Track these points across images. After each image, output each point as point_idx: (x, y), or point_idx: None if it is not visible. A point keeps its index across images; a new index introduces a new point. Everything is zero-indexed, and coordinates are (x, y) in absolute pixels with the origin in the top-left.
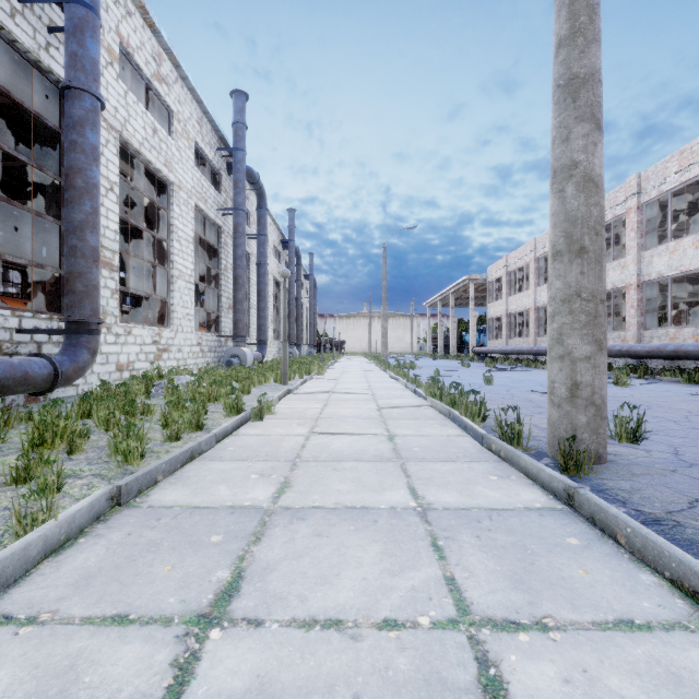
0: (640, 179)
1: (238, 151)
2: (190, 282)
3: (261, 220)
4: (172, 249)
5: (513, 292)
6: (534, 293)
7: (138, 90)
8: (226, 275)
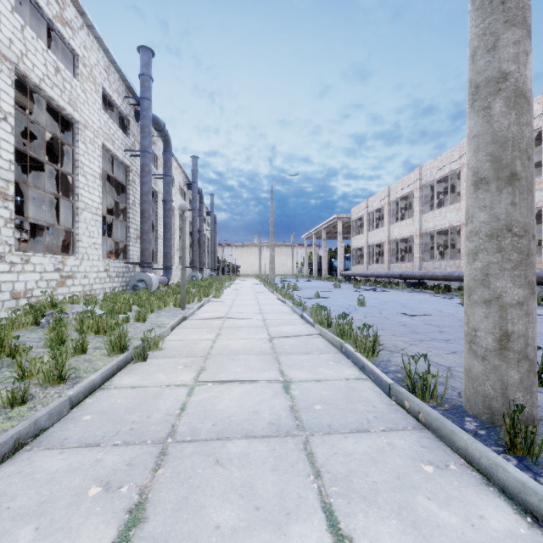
0: None
1: (144, 100)
2: (97, 214)
3: (167, 162)
4: (77, 183)
5: (372, 228)
6: (388, 229)
7: (44, 33)
8: (134, 209)
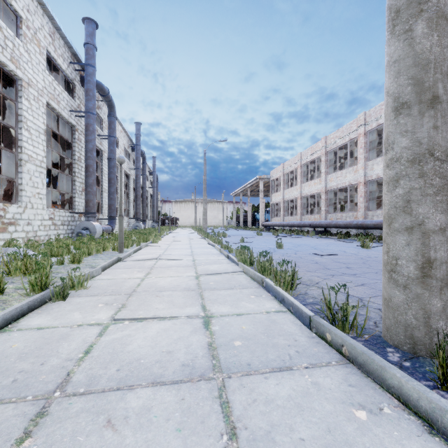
0: (366, 116)
1: (89, 66)
2: (41, 166)
3: (111, 125)
4: (20, 136)
5: (287, 187)
6: (300, 187)
7: None
8: (80, 165)
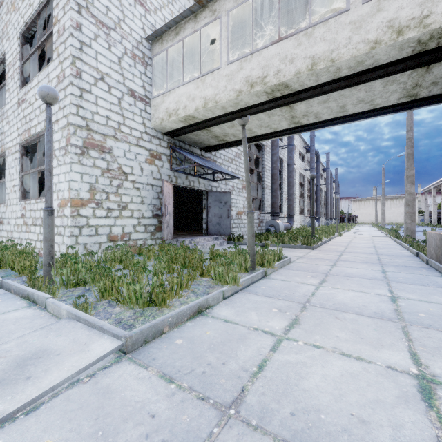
0: None
1: (312, 146)
2: (298, 198)
3: (318, 167)
4: (294, 189)
5: None
6: None
7: None
8: (305, 193)
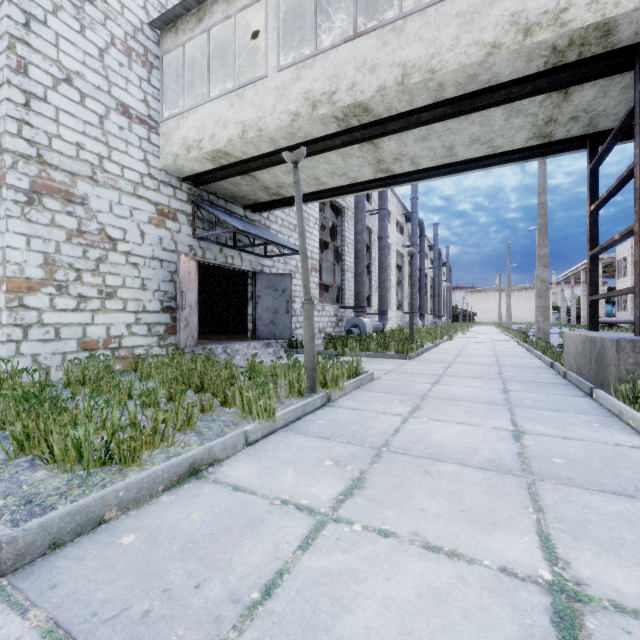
0: None
1: (414, 213)
2: (394, 287)
3: (422, 243)
4: (389, 274)
5: None
6: None
7: None
8: (405, 279)
